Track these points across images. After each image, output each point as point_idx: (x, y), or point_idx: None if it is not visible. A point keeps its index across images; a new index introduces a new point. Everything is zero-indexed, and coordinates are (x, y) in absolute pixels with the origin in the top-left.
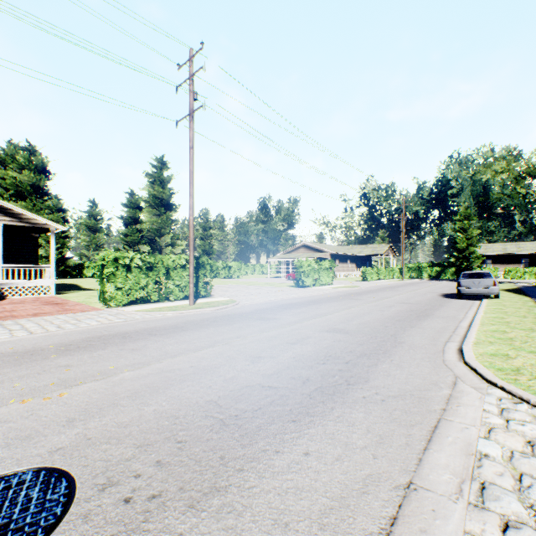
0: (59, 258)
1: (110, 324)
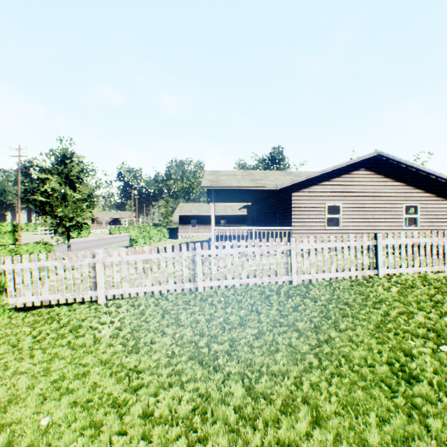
0: None
1: None
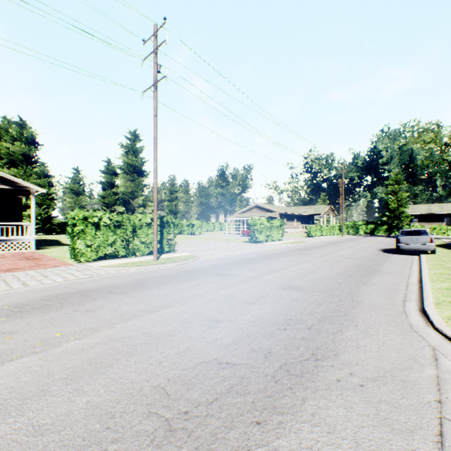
0: (45, 217)
1: (74, 281)
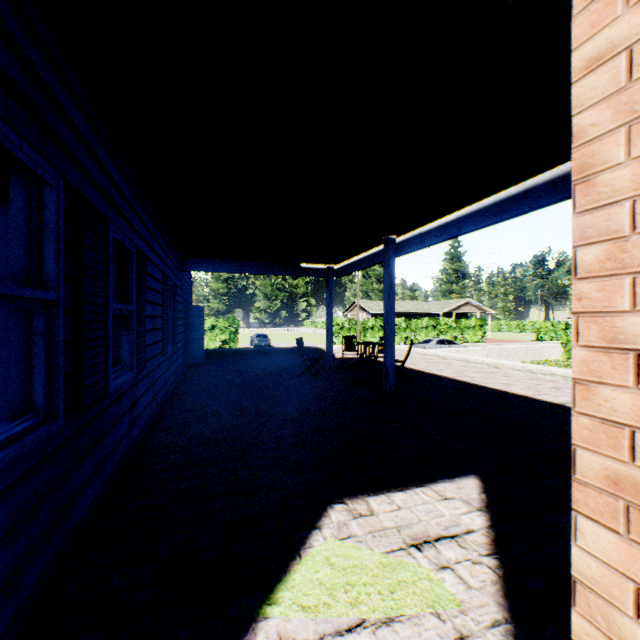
0: None
1: None
